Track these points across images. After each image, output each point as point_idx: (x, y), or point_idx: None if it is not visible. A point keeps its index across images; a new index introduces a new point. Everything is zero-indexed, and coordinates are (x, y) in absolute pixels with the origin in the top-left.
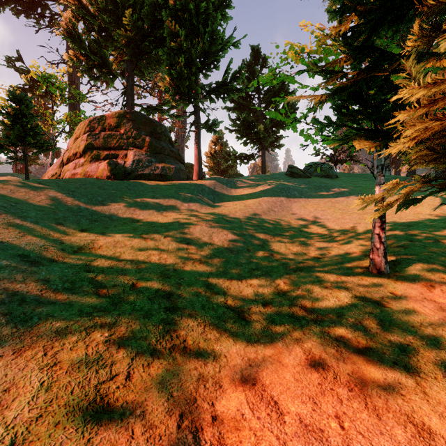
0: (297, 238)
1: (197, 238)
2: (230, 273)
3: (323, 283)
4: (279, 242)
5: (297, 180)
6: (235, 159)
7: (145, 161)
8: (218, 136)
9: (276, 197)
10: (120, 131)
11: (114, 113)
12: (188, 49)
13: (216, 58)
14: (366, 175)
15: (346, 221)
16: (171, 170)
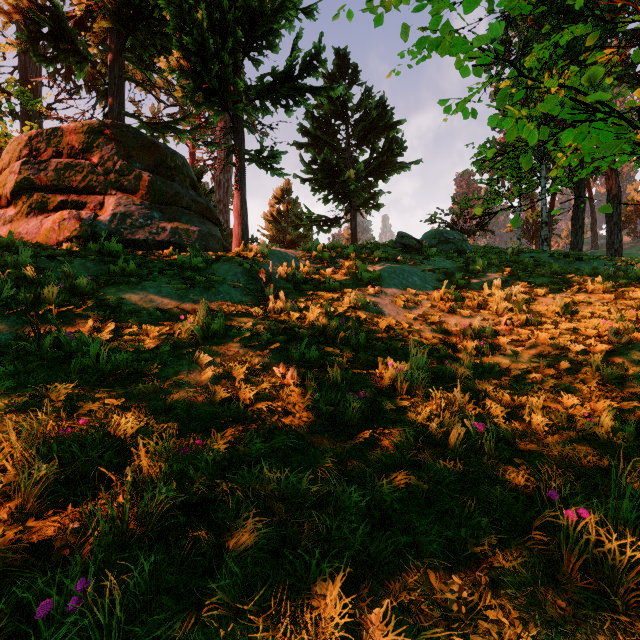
0: (442, 380)
1: (205, 398)
2: (282, 553)
3: (605, 604)
4: (406, 395)
5: (413, 257)
6: (309, 224)
7: (138, 216)
8: (284, 190)
9: (382, 287)
10: (91, 159)
11: (80, 125)
12: (218, 2)
13: (273, 29)
14: (518, 252)
15: (526, 338)
16: (190, 235)
